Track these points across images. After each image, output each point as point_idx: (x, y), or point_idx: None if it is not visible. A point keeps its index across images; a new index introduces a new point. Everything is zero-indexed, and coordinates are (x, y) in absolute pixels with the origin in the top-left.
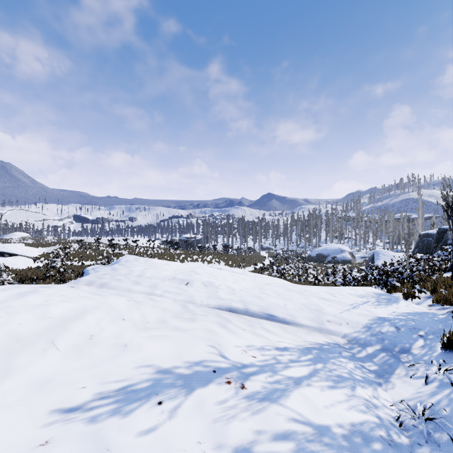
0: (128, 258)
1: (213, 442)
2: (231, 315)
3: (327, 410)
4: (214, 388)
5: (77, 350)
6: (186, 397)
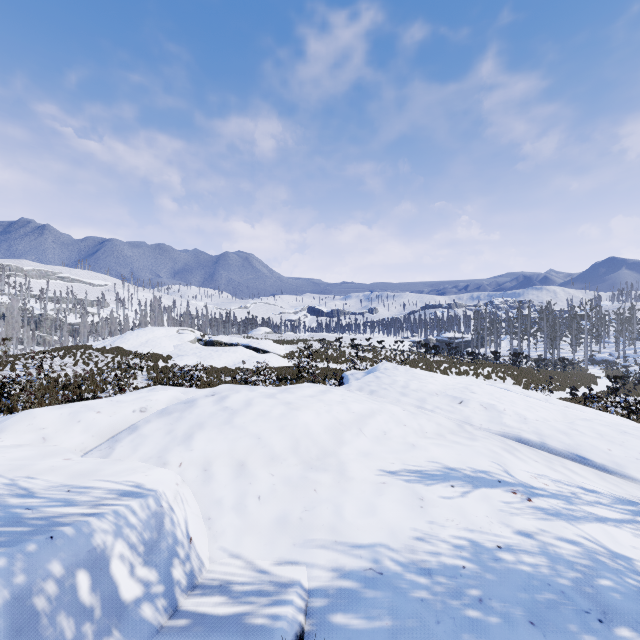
0: (386, 366)
1: (499, 520)
2: (520, 445)
3: (633, 549)
4: (499, 492)
5: (378, 439)
6: (473, 489)
